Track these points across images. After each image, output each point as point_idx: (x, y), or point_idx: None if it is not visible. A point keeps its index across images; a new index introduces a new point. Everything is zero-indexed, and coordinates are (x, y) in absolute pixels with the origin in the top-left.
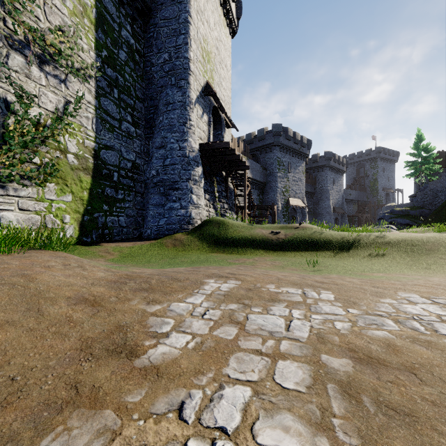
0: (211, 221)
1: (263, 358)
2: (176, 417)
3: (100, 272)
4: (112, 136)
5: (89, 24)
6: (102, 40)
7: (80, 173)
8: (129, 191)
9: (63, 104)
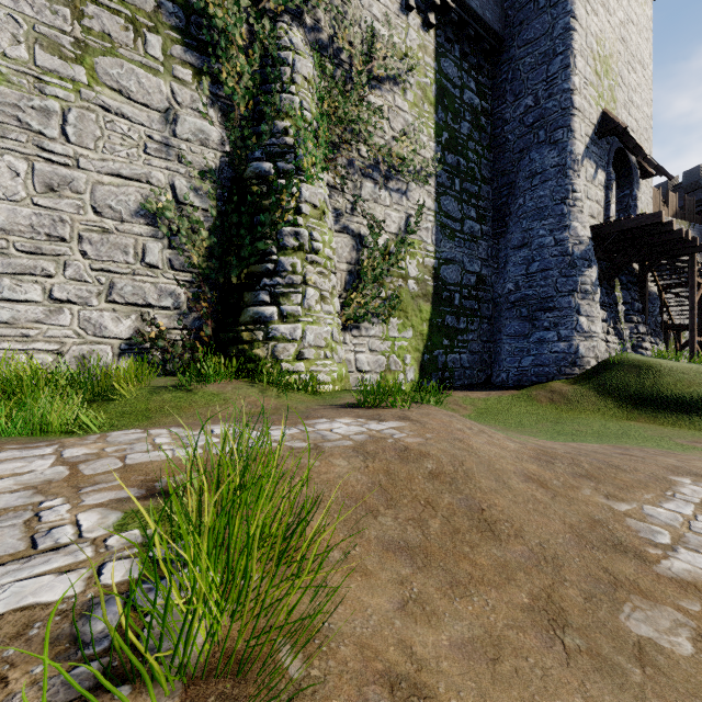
0: (619, 362)
1: None
2: None
3: (508, 442)
4: (453, 244)
5: (428, 108)
6: (442, 120)
7: (420, 301)
8: (472, 317)
9: (404, 221)
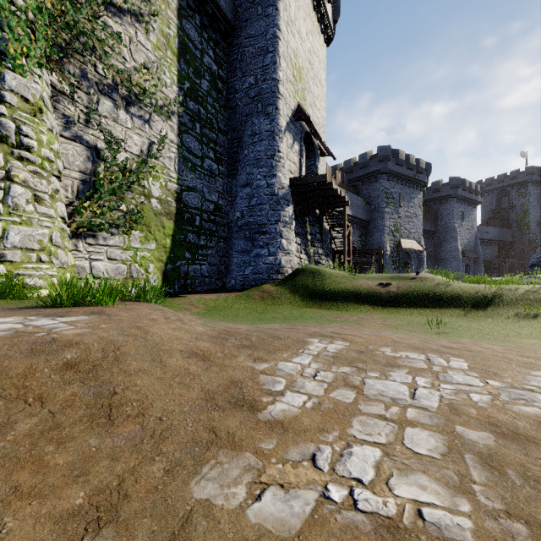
0: (304, 270)
1: (388, 423)
2: (311, 465)
3: (199, 327)
4: (194, 176)
5: (172, 56)
6: (184, 71)
7: (163, 218)
8: (211, 237)
9: (147, 146)
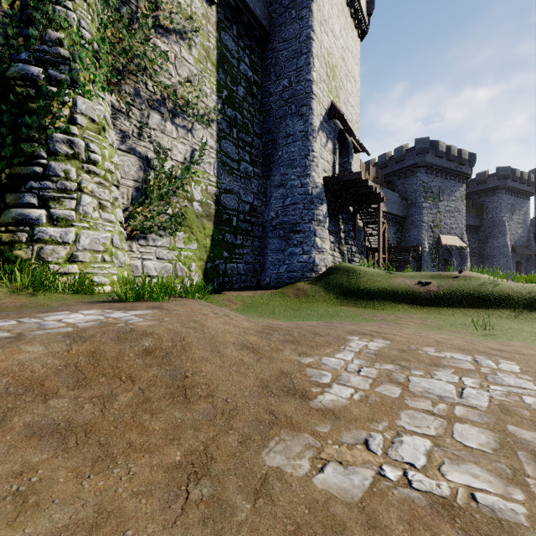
0: (338, 269)
1: (436, 418)
2: (365, 448)
3: (244, 322)
4: (231, 179)
5: (211, 67)
6: (223, 80)
7: (204, 220)
8: (247, 236)
9: (189, 153)
